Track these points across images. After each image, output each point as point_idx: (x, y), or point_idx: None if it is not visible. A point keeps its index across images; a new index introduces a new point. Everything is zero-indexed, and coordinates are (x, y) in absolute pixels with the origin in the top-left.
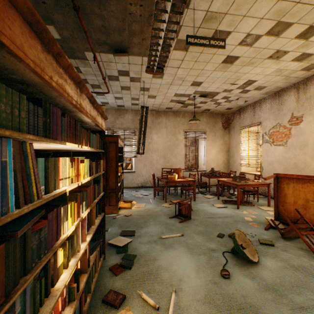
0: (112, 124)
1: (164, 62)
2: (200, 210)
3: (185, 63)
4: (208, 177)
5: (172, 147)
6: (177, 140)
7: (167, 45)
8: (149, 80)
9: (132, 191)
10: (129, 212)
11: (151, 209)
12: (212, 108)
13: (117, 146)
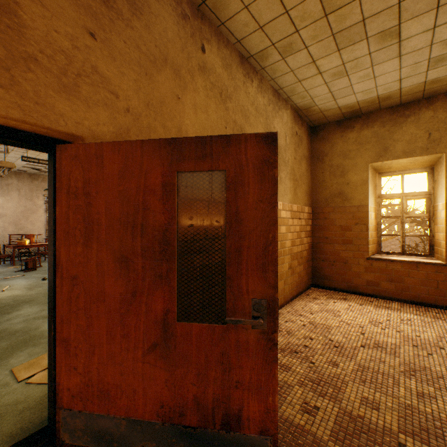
0: None
1: (4, 174)
2: None
3: (31, 152)
4: None
5: (29, 213)
6: (35, 205)
7: (4, 173)
8: None
9: None
10: None
11: None
12: None
13: None
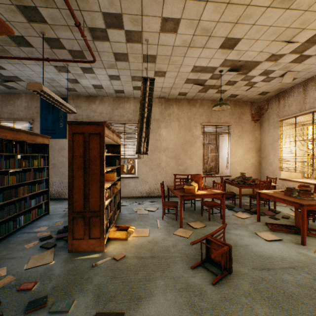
0: (109, 116)
1: None
2: (239, 246)
3: None
4: (237, 186)
5: (187, 146)
6: (192, 136)
7: None
8: (156, 38)
9: (133, 203)
10: (122, 249)
11: (159, 243)
12: (240, 93)
13: (102, 141)
